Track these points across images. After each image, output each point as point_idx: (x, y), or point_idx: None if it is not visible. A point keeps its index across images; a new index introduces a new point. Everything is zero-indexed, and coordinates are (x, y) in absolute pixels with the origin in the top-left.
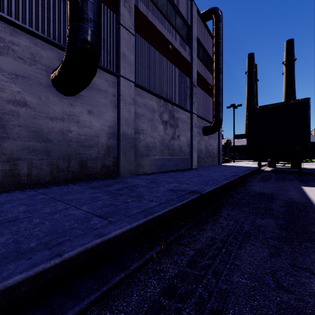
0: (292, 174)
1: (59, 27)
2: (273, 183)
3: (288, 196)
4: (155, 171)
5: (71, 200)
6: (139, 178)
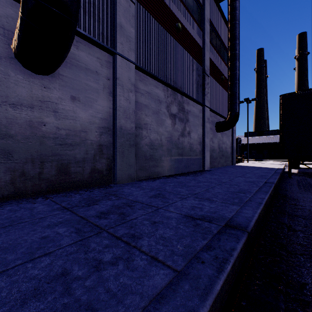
0: None
1: None
2: None
3: None
4: (162, 174)
5: None
6: (139, 186)
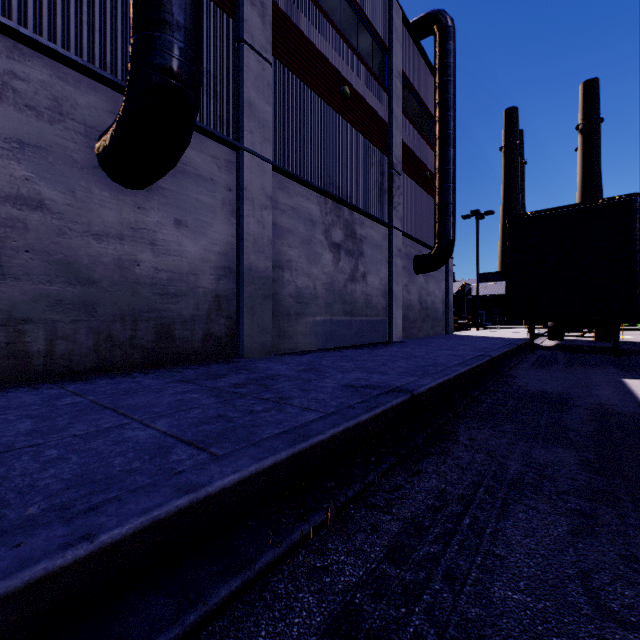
0: (600, 354)
1: (114, 43)
2: (563, 373)
3: (596, 399)
4: (316, 346)
5: (134, 408)
6: (281, 361)
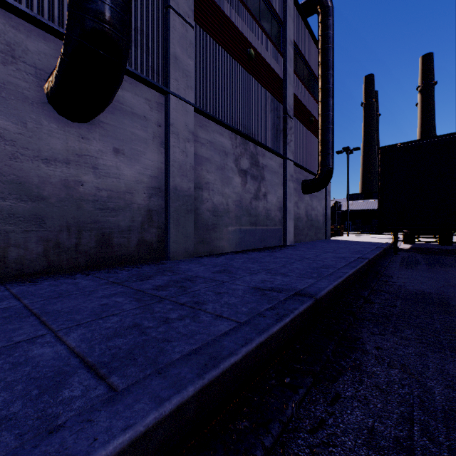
0: (450, 256)
1: (61, 1)
2: (429, 272)
3: None
4: (228, 249)
5: (58, 314)
6: (200, 263)
